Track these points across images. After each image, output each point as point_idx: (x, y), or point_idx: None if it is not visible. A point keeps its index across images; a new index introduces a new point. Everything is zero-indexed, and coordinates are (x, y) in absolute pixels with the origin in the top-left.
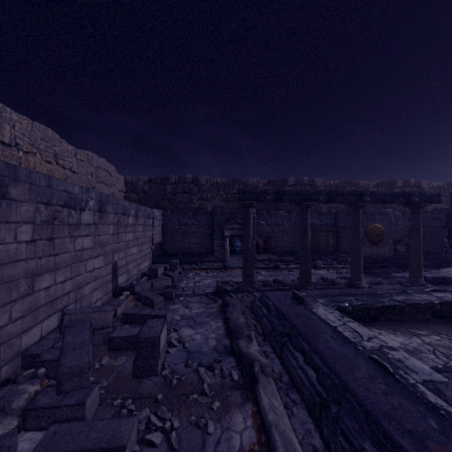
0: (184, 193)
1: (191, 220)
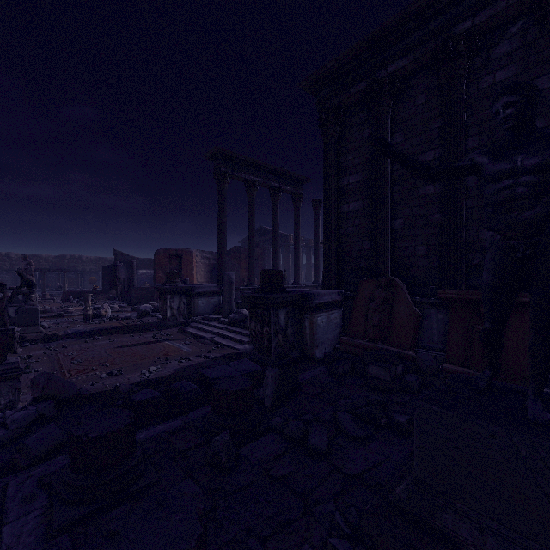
0: (0, 261)
1: (5, 275)
